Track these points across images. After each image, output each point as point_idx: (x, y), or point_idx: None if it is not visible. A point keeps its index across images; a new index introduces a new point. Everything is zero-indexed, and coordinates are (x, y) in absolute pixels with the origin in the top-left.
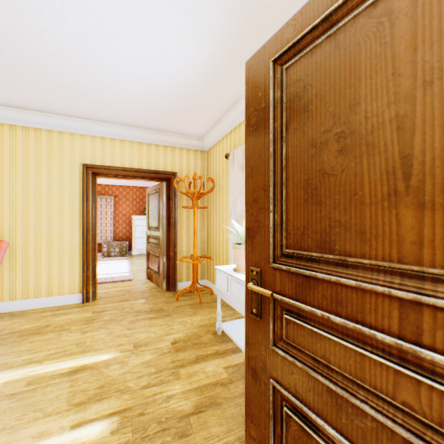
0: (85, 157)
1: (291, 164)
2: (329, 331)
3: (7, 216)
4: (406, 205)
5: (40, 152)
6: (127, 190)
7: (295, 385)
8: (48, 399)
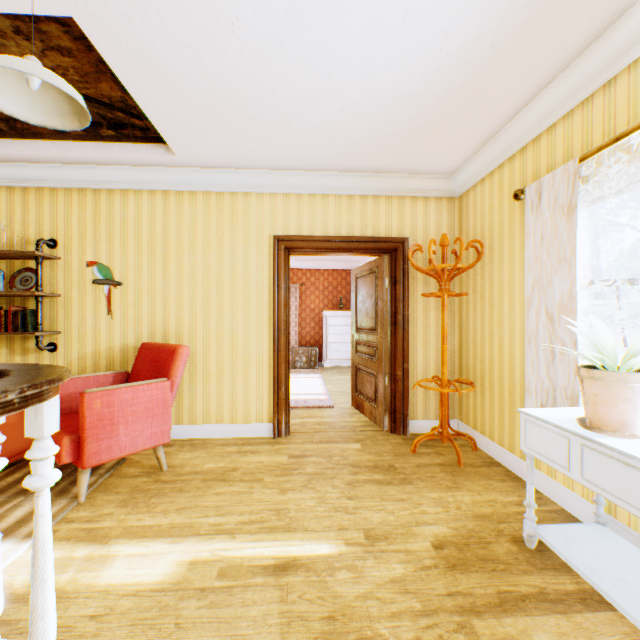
0: (276, 226)
1: None
2: None
3: (187, 313)
4: None
5: (222, 224)
6: (316, 275)
7: None
8: (251, 618)
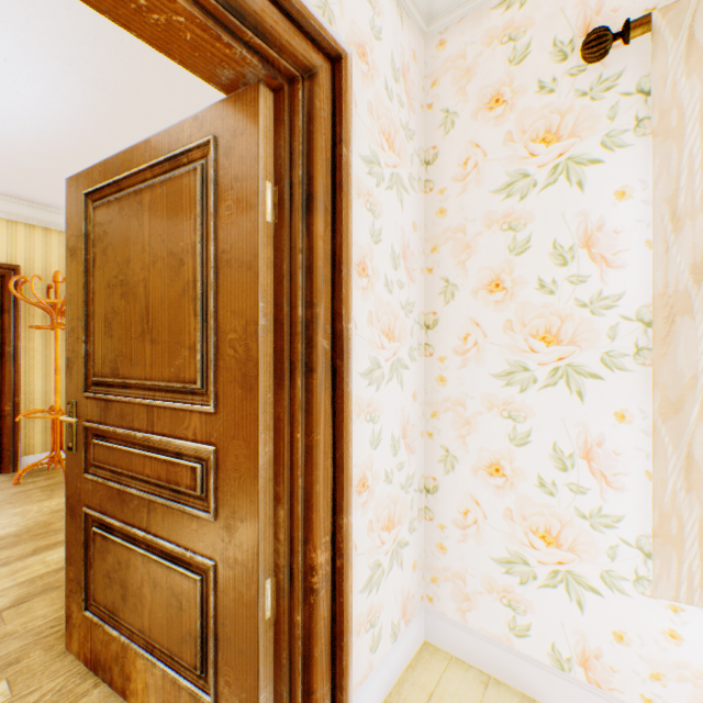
0: None
1: (98, 299)
2: (121, 443)
3: None
4: (149, 340)
5: None
6: None
7: (102, 501)
8: None
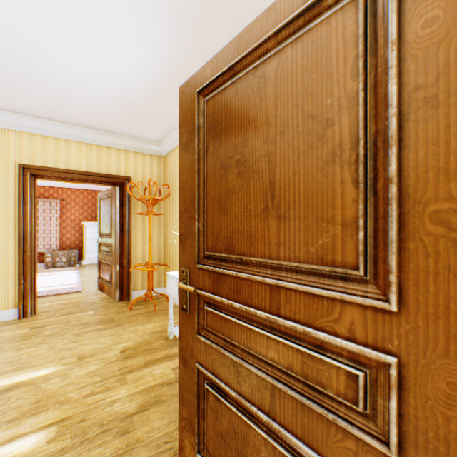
0: (22, 157)
1: (210, 181)
2: (233, 316)
3: None
4: (272, 217)
5: None
6: (77, 193)
7: (213, 364)
8: None
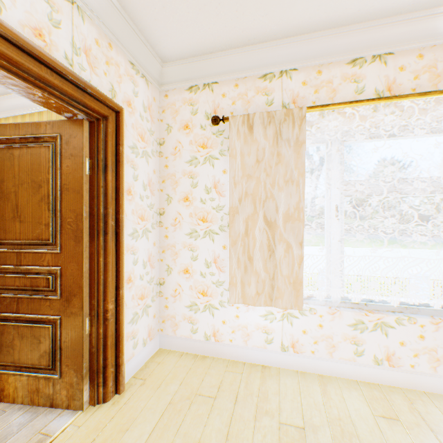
0: None
1: None
2: None
3: None
4: (18, 221)
5: None
6: None
7: None
8: None
